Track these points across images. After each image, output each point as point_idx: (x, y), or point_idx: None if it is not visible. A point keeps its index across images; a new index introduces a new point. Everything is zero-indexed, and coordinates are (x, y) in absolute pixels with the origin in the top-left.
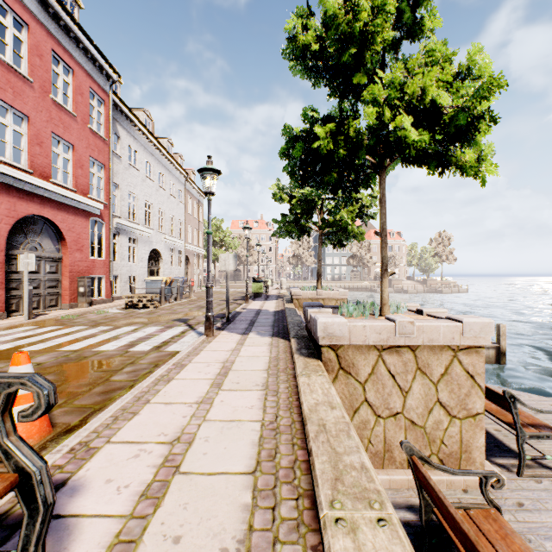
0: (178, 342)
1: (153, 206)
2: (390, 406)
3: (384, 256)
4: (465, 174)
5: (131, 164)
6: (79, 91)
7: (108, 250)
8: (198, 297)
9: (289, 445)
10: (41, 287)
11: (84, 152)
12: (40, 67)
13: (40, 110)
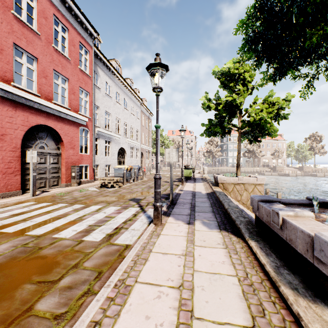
0: (129, 230)
1: (121, 120)
2: None
3: None
4: None
5: (107, 93)
6: (72, 44)
7: (91, 148)
8: (148, 178)
9: None
10: (47, 173)
11: (76, 83)
12: (46, 26)
13: (46, 54)
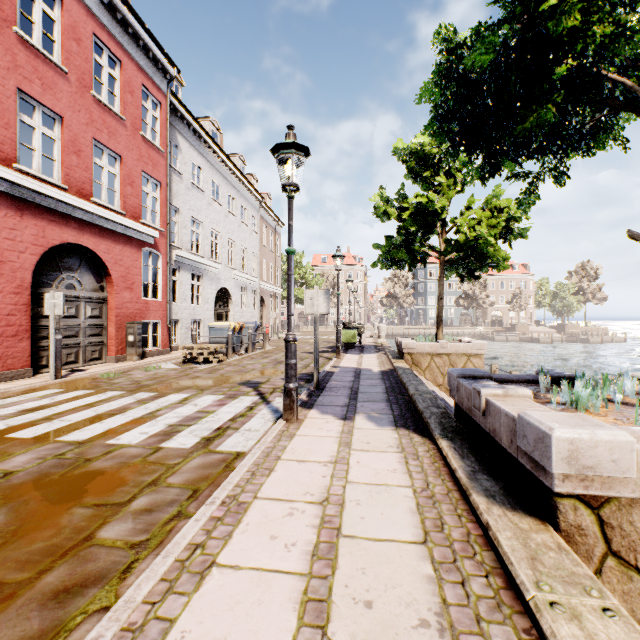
0: (241, 431)
1: (221, 236)
2: None
3: None
4: None
5: (194, 183)
6: (129, 89)
7: (165, 289)
8: (275, 347)
9: None
10: (81, 335)
11: (135, 165)
12: (78, 55)
13: (78, 110)
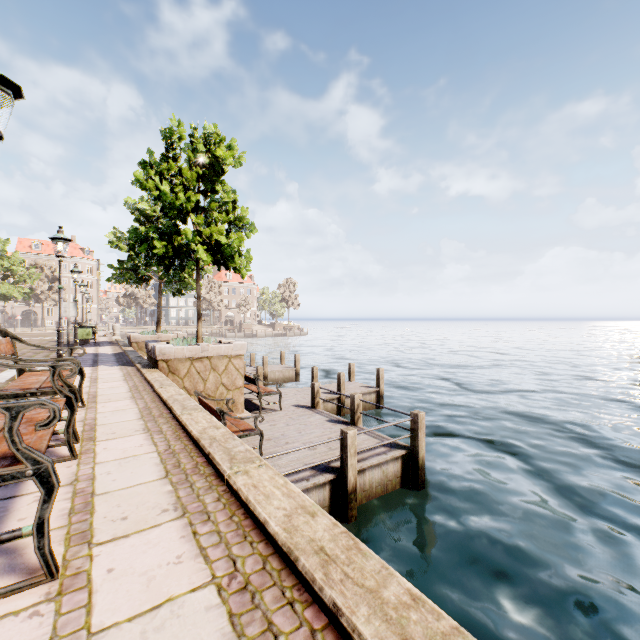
0: None
1: None
2: (198, 389)
3: (199, 310)
4: (236, 272)
5: None
6: None
7: None
8: None
9: (143, 387)
10: None
11: None
12: None
13: None
